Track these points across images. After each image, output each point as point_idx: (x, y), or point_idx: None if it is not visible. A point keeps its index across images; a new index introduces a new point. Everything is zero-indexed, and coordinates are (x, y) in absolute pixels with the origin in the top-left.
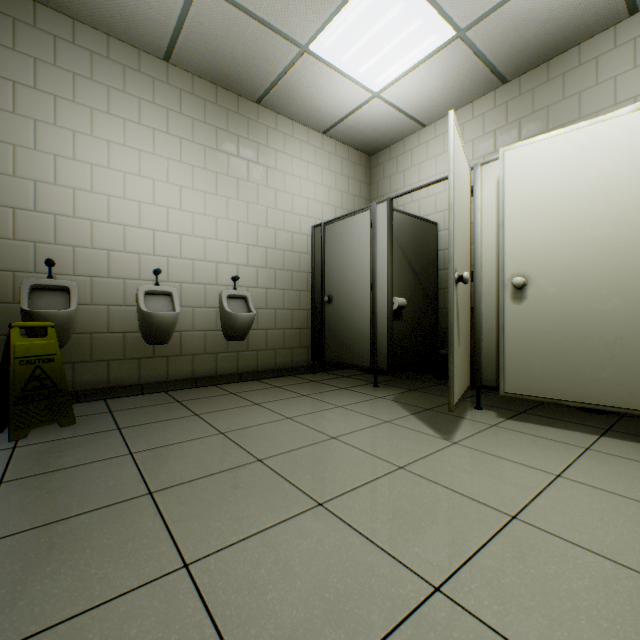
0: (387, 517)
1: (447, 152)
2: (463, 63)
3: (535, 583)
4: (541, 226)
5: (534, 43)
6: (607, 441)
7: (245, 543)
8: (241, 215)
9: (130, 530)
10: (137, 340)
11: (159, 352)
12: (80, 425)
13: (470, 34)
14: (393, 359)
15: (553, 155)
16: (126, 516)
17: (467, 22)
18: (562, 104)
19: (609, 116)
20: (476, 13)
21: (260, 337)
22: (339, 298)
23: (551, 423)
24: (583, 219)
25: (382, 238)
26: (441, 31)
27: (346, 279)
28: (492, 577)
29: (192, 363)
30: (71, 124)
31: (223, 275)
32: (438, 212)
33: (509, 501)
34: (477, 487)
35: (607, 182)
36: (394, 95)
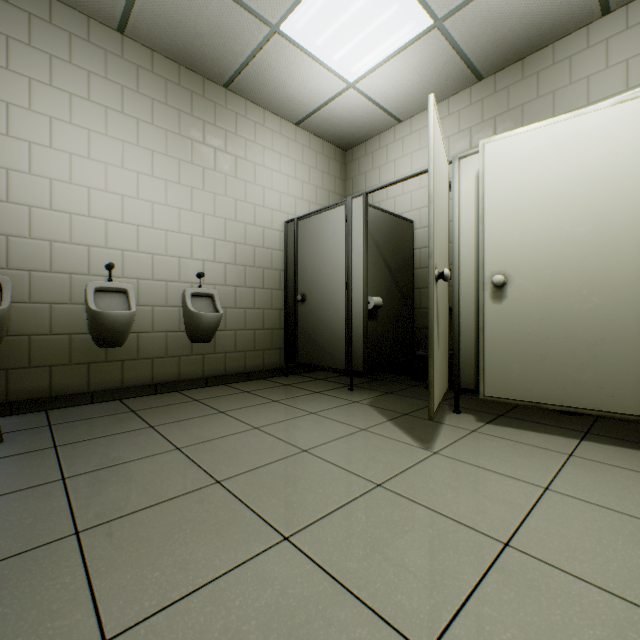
0: (364, 552)
1: (423, 149)
2: (440, 56)
3: (541, 637)
4: (521, 222)
5: (510, 39)
6: (588, 446)
7: (188, 601)
8: (207, 207)
9: (38, 590)
10: (86, 343)
11: (112, 356)
12: (8, 443)
13: (447, 24)
14: (369, 361)
15: (533, 149)
16: (38, 569)
17: (445, 11)
18: (537, 103)
19: (590, 109)
20: (454, 1)
21: (228, 338)
22: (313, 297)
23: (531, 427)
24: (564, 215)
25: (357, 234)
26: (418, 19)
27: (320, 277)
28: (491, 632)
29: (151, 367)
30: (4, 95)
31: (187, 271)
32: (414, 210)
33: (499, 523)
34: (463, 507)
35: (588, 177)
36: (370, 86)
